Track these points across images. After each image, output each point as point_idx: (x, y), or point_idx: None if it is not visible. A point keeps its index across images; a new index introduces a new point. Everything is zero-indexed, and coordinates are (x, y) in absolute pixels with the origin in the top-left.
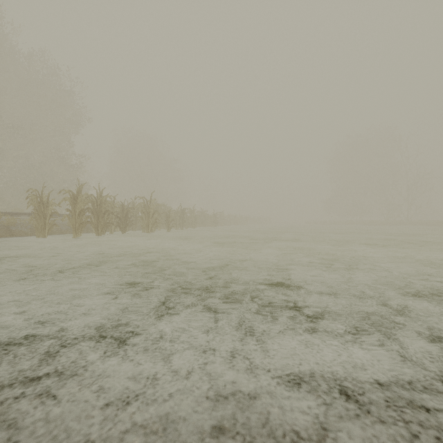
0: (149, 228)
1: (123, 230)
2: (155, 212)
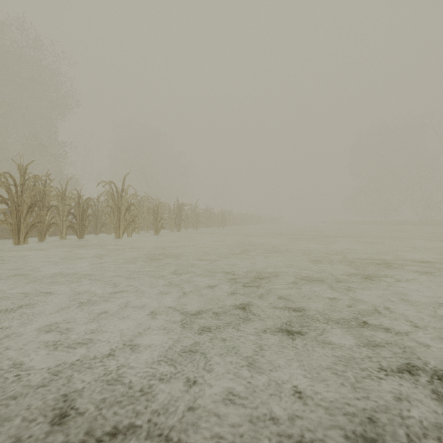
0: (120, 230)
1: (79, 233)
2: (130, 205)
